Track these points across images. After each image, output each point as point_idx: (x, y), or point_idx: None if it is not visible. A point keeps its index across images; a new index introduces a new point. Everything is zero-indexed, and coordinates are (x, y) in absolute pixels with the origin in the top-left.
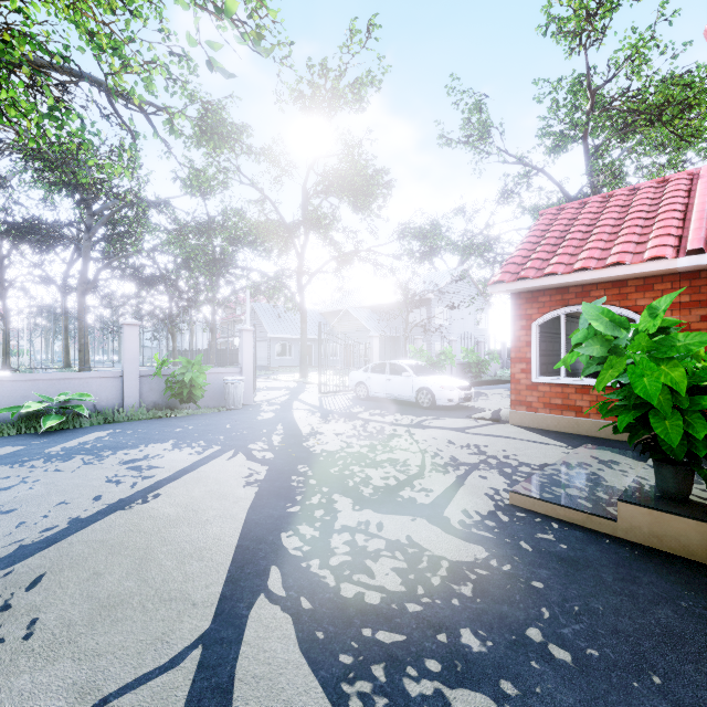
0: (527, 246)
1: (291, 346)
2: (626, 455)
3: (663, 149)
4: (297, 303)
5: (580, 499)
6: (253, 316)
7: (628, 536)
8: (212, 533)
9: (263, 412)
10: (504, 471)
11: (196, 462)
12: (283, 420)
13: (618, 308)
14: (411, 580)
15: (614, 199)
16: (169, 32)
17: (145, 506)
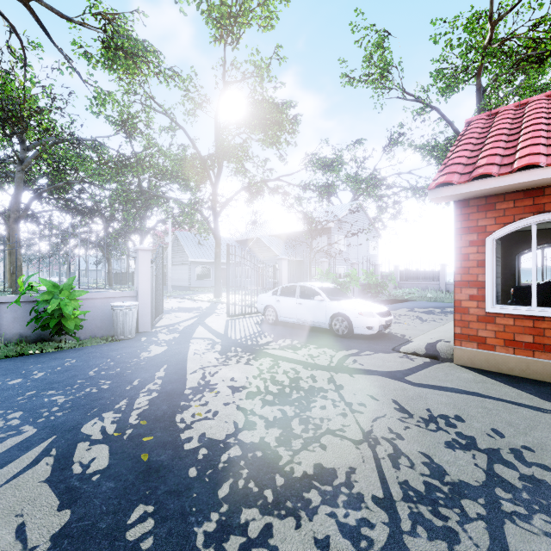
0: (468, 147)
1: (209, 269)
2: None
3: None
4: (212, 229)
5: None
6: (176, 243)
7: None
8: None
9: (154, 344)
10: None
11: None
12: (171, 358)
13: None
14: None
15: None
16: None
17: None
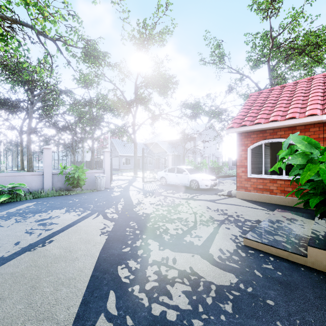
0: (244, 110)
1: (129, 159)
2: (299, 215)
3: (305, 66)
4: (132, 139)
5: (283, 243)
6: (112, 145)
7: (314, 266)
8: (78, 266)
9: (114, 192)
10: (238, 224)
11: (76, 220)
12: (124, 196)
13: (291, 140)
14: (194, 300)
15: (287, 87)
16: (67, 3)
17: (42, 248)
